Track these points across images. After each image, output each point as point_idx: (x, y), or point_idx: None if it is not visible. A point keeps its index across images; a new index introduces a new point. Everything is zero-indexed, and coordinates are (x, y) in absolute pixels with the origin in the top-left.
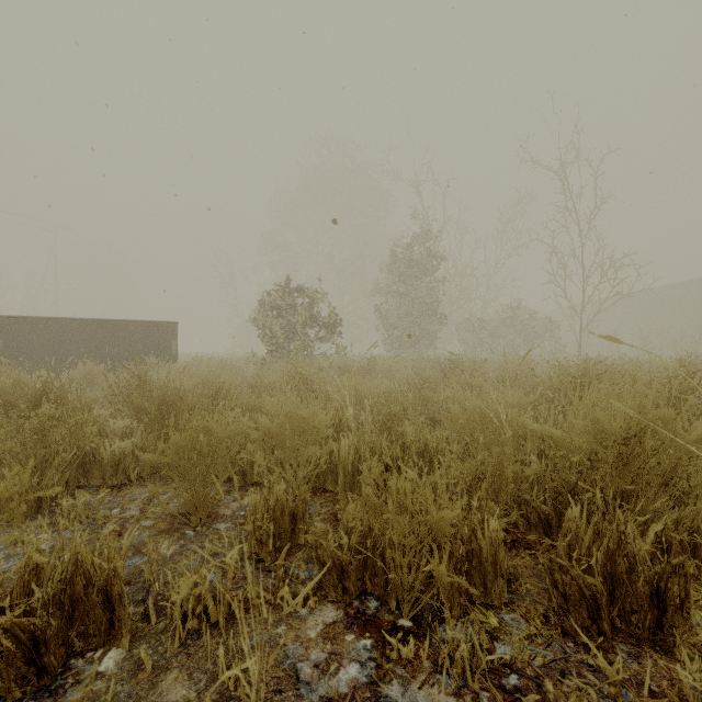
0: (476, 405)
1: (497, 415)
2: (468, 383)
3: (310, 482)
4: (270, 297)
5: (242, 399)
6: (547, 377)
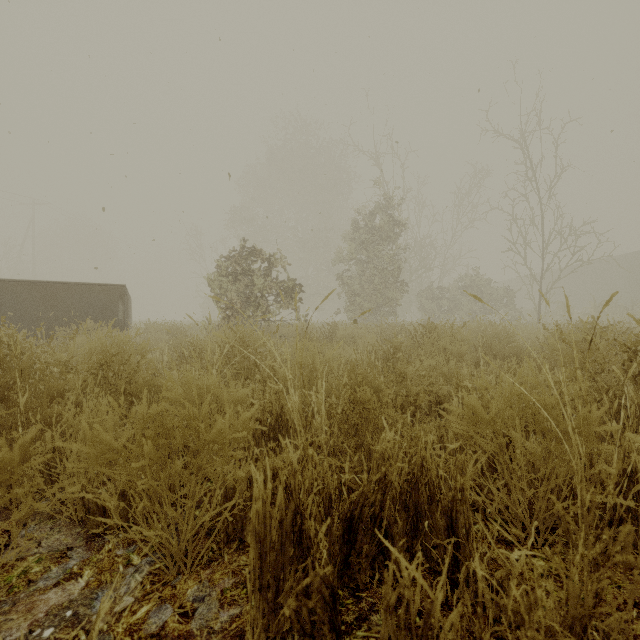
0: (511, 394)
1: (550, 413)
2: (448, 351)
3: (211, 538)
4: (228, 262)
5: (142, 377)
6: (554, 344)
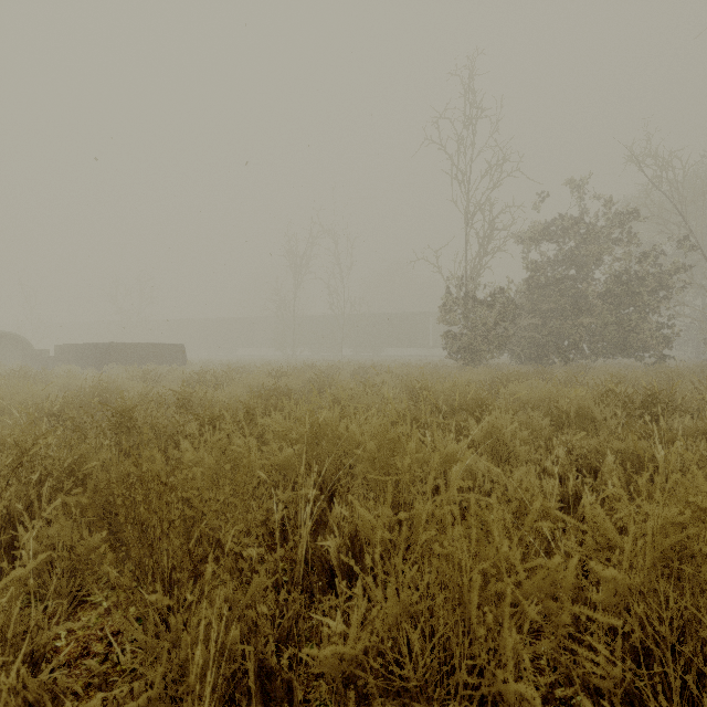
0: None
1: None
2: None
3: None
4: None
5: None
6: None
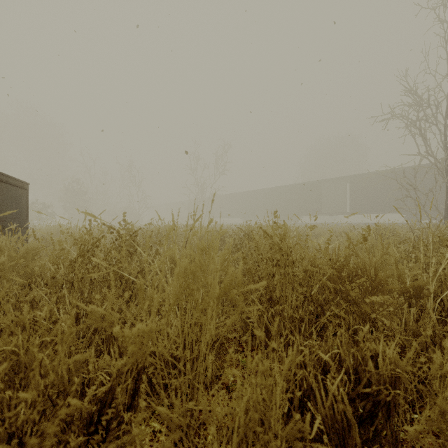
0: None
1: None
2: None
3: None
4: None
5: None
6: None
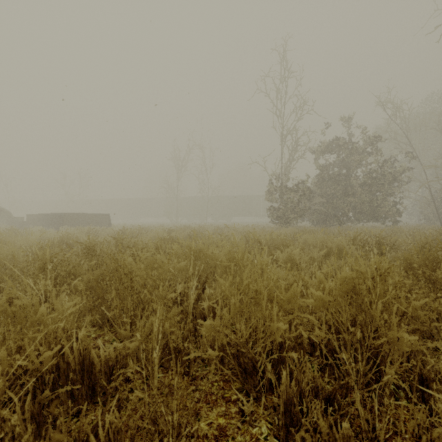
0: None
1: None
2: None
3: None
4: None
5: None
6: None
